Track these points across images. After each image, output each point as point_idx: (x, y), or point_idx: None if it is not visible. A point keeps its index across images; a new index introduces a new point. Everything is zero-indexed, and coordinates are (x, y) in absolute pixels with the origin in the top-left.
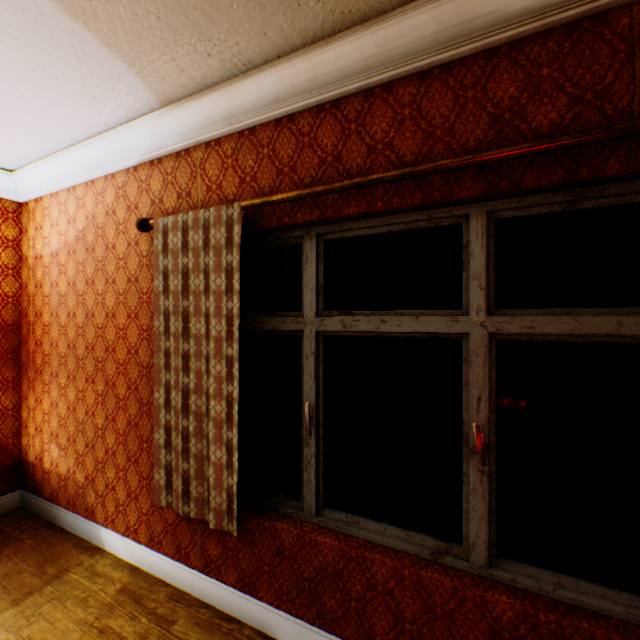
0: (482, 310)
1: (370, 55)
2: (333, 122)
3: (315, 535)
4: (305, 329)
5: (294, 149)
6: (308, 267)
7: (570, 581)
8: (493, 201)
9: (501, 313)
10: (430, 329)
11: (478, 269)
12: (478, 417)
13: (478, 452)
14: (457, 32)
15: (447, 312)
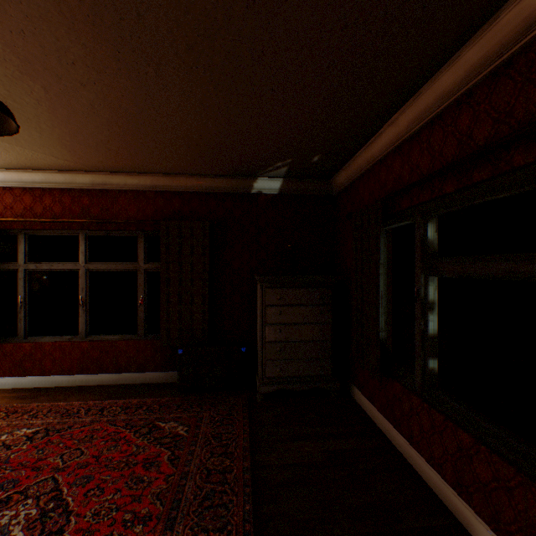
0: (85, 262)
1: (44, 179)
2: (31, 195)
3: (23, 343)
4: (20, 269)
5: (14, 201)
6: (22, 245)
7: (108, 335)
8: (88, 231)
9: (91, 263)
10: (69, 268)
11: (84, 250)
12: (84, 294)
13: (82, 304)
14: (72, 182)
15: (76, 263)
